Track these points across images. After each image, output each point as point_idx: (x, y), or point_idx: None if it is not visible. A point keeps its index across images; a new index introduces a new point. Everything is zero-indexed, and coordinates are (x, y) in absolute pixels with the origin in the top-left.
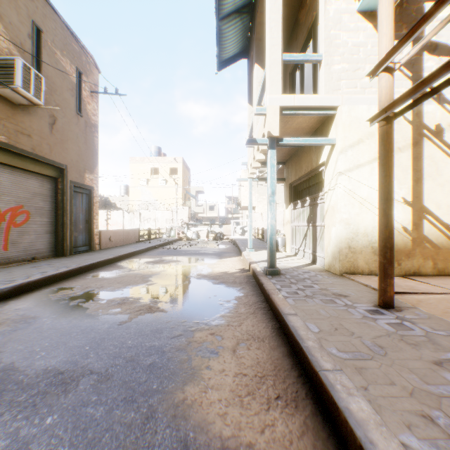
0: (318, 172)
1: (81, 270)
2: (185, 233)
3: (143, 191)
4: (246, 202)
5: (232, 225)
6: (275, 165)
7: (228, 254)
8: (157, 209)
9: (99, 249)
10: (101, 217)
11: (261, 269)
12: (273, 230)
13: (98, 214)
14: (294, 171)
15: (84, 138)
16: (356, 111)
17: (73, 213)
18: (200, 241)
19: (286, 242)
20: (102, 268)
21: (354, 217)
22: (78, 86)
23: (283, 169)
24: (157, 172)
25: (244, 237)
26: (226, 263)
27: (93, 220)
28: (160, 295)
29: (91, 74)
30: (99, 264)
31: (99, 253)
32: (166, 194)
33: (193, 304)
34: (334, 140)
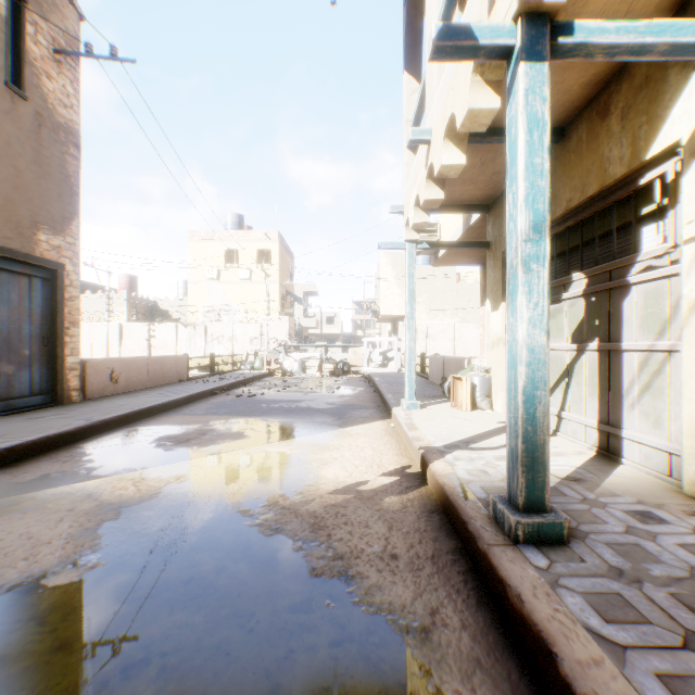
0: (626, 193)
1: None
2: (281, 362)
3: (211, 290)
4: (388, 309)
5: (365, 348)
6: (545, 122)
7: (361, 411)
8: (236, 320)
9: (82, 399)
10: (139, 334)
11: (473, 494)
12: (537, 367)
13: (77, 323)
14: None
15: (35, 150)
16: None
17: None
18: (307, 378)
19: (493, 388)
20: (21, 464)
21: None
22: (12, 27)
23: (479, 226)
24: (237, 259)
25: (387, 370)
26: (355, 443)
27: (63, 337)
28: None
29: (55, 14)
30: (17, 453)
31: (63, 413)
32: (252, 294)
33: None
34: None
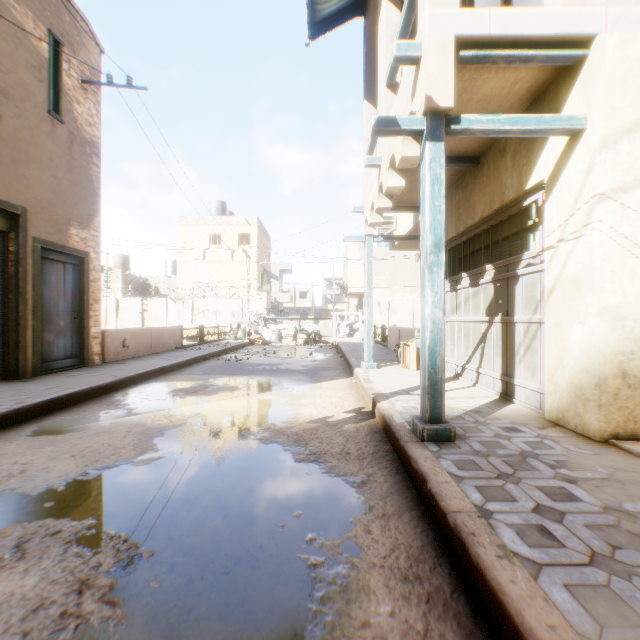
0: (517, 210)
1: (19, 416)
2: (261, 332)
3: (197, 269)
4: (355, 286)
5: (334, 320)
6: (442, 179)
7: (329, 371)
8: (220, 295)
9: (101, 362)
10: (134, 308)
11: (403, 419)
12: (437, 332)
13: (98, 300)
14: (455, 218)
15: (68, 162)
16: (638, 47)
17: (41, 298)
18: (283, 346)
19: None
20: (77, 406)
21: (633, 302)
22: (53, 66)
23: None
24: (220, 241)
25: (353, 339)
26: (324, 393)
27: (89, 311)
28: (147, 513)
29: (83, 51)
30: (73, 399)
31: (93, 372)
32: (234, 273)
33: (225, 563)
34: (581, 121)
